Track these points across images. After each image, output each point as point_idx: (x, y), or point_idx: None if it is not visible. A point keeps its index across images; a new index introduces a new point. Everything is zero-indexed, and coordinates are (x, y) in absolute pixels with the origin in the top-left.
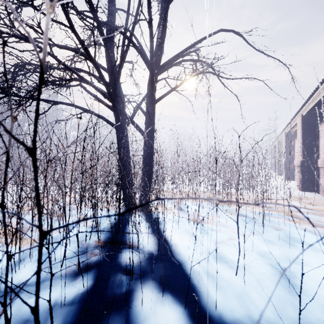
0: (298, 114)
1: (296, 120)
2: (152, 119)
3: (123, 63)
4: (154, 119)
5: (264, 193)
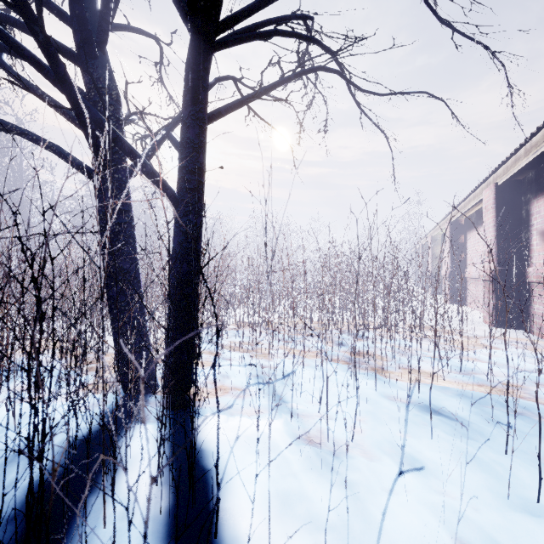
0: (485, 183)
1: (478, 196)
2: (196, 159)
3: (115, 2)
4: (202, 161)
5: (539, 373)
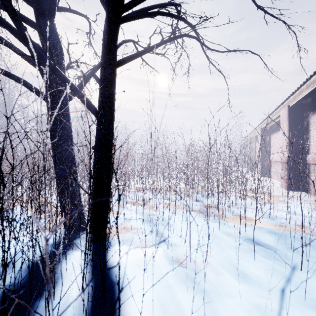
0: (282, 105)
1: (278, 113)
2: (110, 88)
3: None
4: (113, 89)
5: None
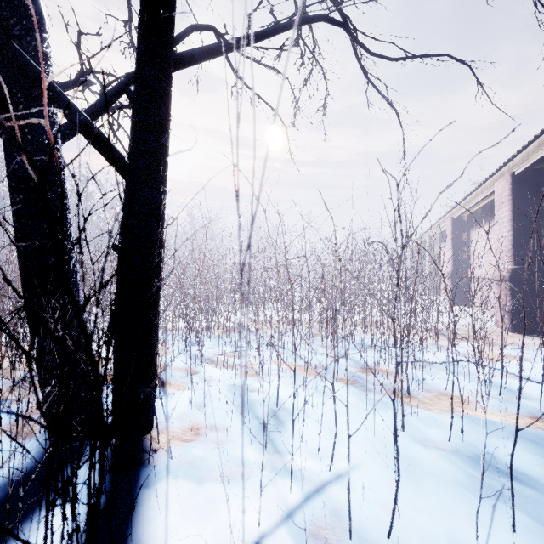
0: (498, 174)
1: (488, 189)
2: (155, 111)
3: None
4: (164, 115)
5: None
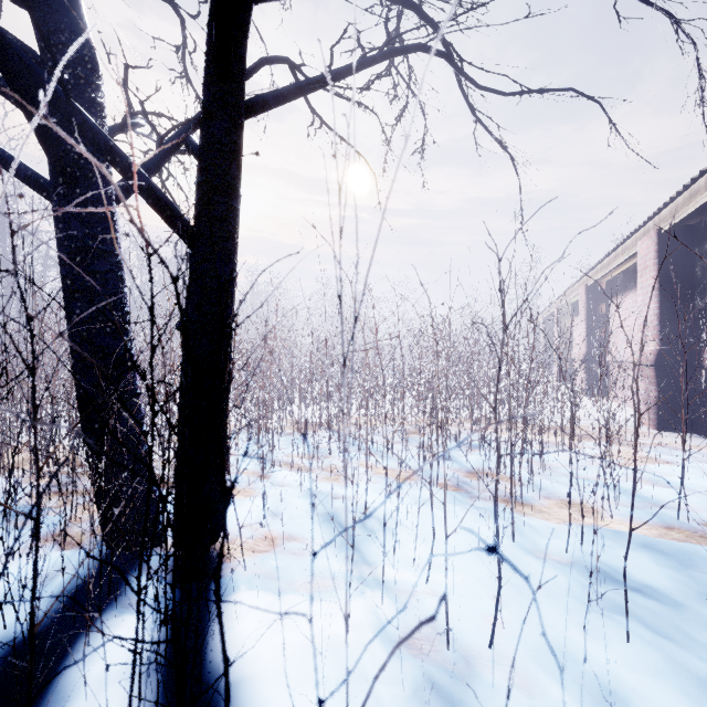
0: (641, 231)
1: (630, 249)
2: (225, 169)
3: None
4: (235, 173)
5: None
